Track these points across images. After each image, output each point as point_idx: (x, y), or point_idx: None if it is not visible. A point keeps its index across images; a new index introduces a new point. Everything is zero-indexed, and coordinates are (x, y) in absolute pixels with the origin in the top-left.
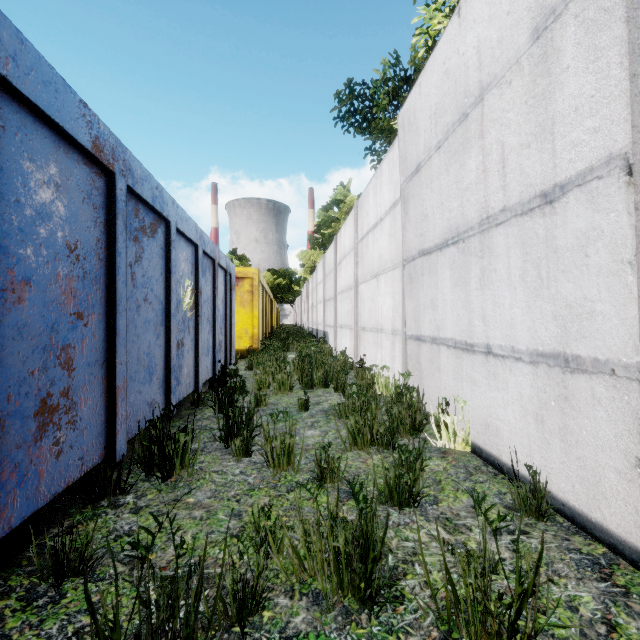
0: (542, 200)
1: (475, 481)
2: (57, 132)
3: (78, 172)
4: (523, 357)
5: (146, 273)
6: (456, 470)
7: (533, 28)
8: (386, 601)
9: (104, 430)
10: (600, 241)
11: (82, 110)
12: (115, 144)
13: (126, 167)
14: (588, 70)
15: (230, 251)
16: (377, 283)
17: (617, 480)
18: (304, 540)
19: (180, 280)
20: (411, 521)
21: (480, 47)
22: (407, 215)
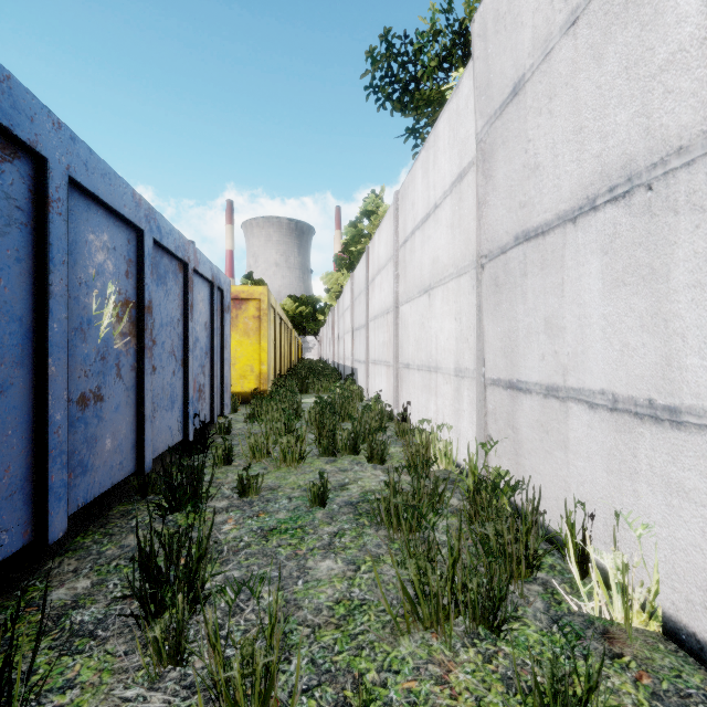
0: None
1: None
2: None
3: None
4: None
5: None
6: None
7: None
8: None
9: None
10: None
11: None
12: None
13: None
14: None
15: (245, 275)
16: (429, 300)
17: None
18: None
19: (91, 282)
20: None
21: None
22: (490, 180)
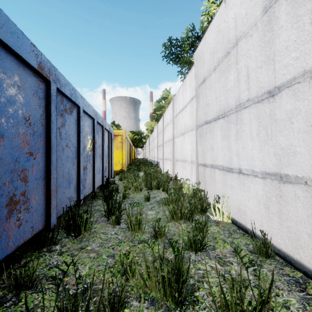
0: (268, 95)
1: (233, 238)
2: (18, 59)
3: (30, 80)
4: (258, 175)
5: (67, 132)
6: (224, 232)
7: (263, 7)
8: (189, 304)
9: (44, 212)
10: (299, 115)
11: (32, 48)
12: (50, 66)
13: (56, 78)
14: (293, 27)
15: (111, 122)
16: (183, 137)
17: (308, 239)
18: (146, 271)
19: (85, 136)
20: (201, 259)
21: (236, 18)
22: (198, 103)
